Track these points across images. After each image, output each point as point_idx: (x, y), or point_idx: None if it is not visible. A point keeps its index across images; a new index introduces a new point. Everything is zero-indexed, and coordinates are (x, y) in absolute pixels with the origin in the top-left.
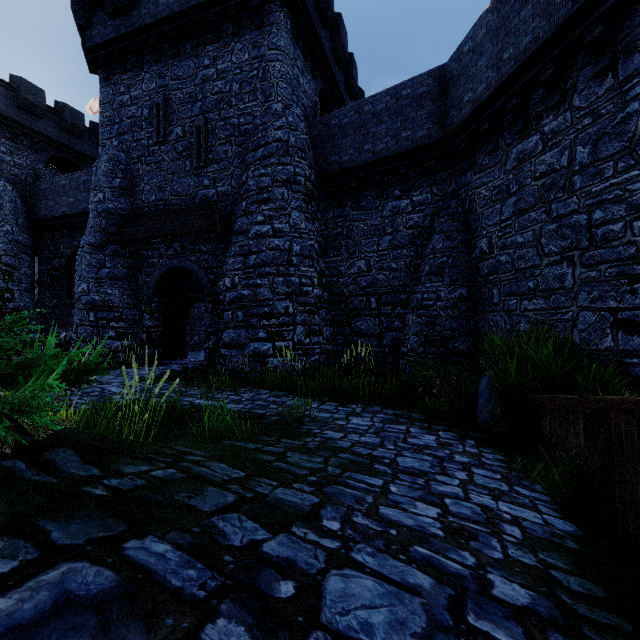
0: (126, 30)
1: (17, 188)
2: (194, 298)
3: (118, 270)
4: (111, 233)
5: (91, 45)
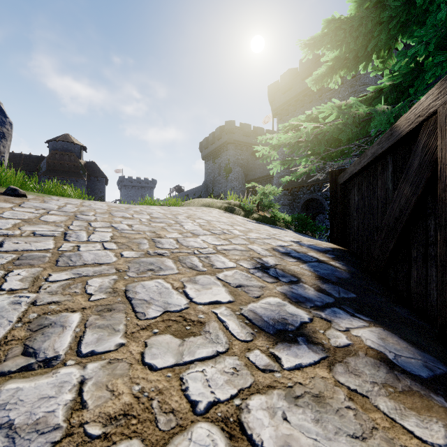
0: (289, 98)
1: (242, 169)
2: (319, 212)
3: (285, 201)
4: (283, 186)
5: (274, 108)
